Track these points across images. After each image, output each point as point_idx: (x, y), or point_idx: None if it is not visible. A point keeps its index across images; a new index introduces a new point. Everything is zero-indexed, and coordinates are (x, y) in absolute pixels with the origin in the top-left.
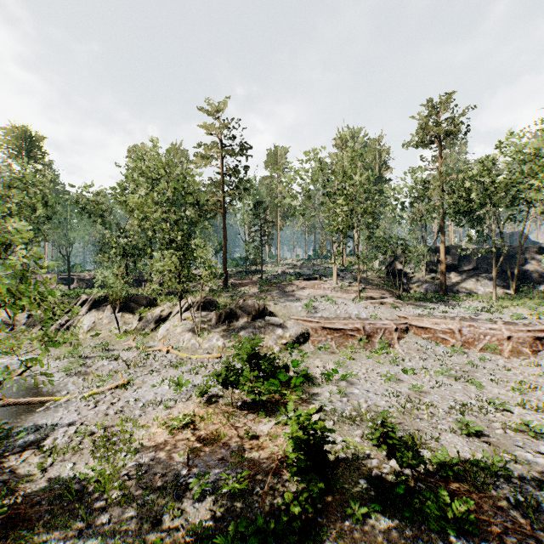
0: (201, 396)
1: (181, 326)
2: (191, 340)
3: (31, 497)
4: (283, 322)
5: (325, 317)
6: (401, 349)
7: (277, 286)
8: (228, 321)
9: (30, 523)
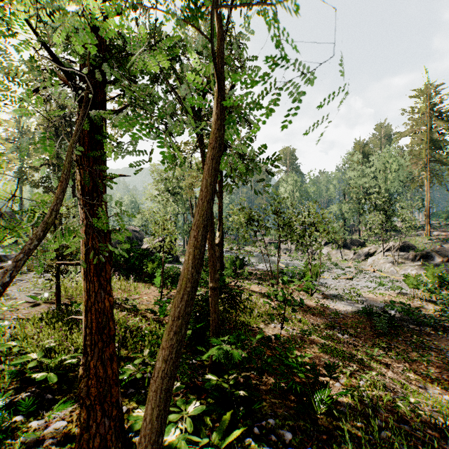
0: (394, 289)
1: (383, 259)
2: (390, 268)
3: (326, 295)
4: None
5: None
6: None
7: None
8: (422, 260)
9: (329, 298)
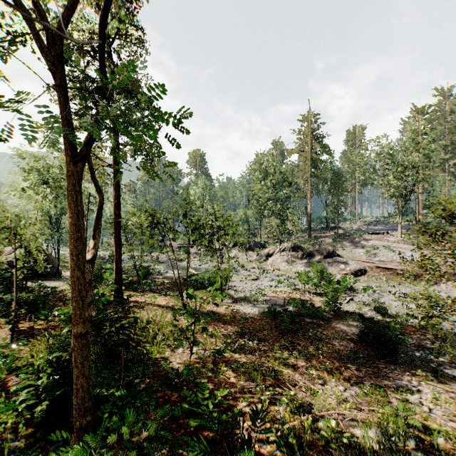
0: (290, 286)
1: (280, 259)
2: (286, 266)
3: (235, 298)
4: (346, 261)
5: (381, 260)
6: (444, 287)
7: (348, 238)
8: (308, 258)
9: (238, 301)
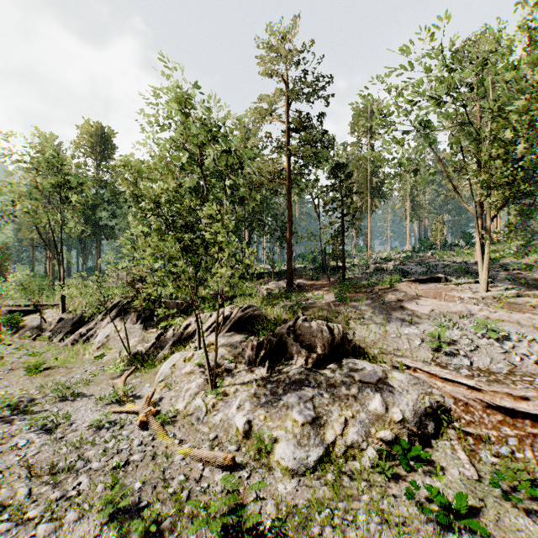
0: None
1: (194, 362)
2: (196, 398)
3: None
4: (383, 376)
5: (482, 369)
6: None
7: (368, 291)
8: (271, 360)
9: None
